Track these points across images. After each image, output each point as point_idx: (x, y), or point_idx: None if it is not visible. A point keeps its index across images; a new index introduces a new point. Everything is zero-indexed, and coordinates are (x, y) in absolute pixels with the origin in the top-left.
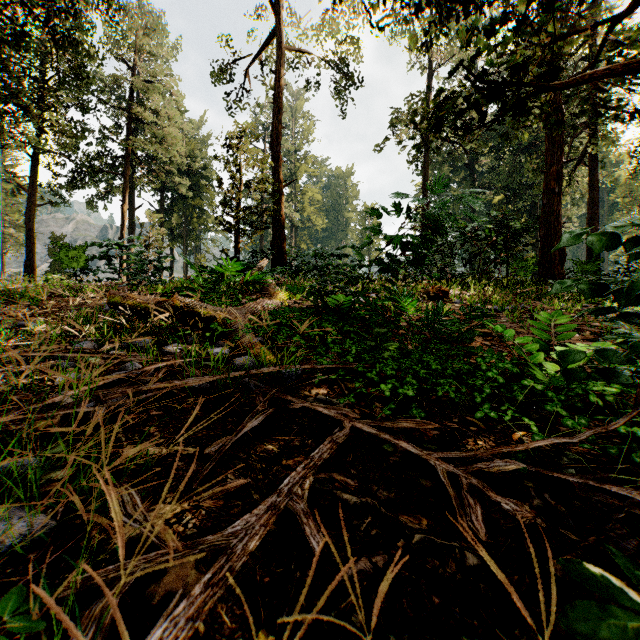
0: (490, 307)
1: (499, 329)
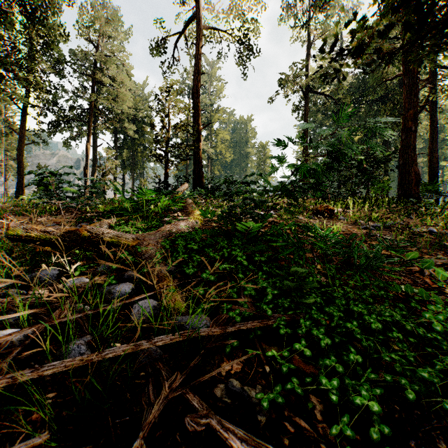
0: (371, 223)
1: None
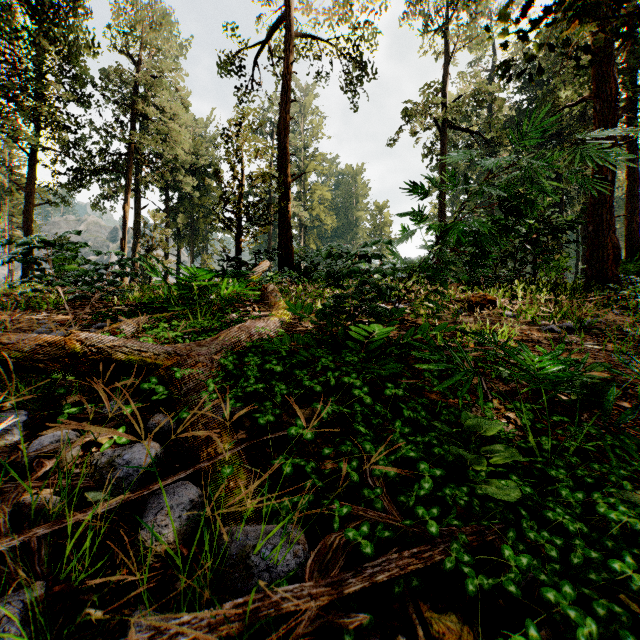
0: (555, 322)
1: None
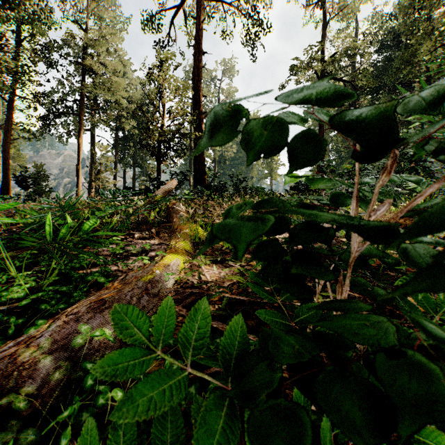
0: None
1: None
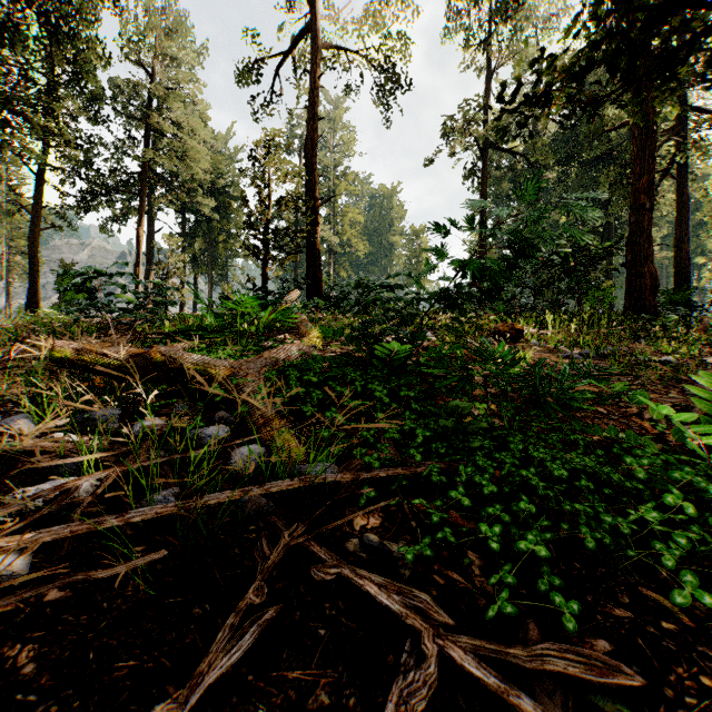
0: (578, 350)
1: (665, 410)
